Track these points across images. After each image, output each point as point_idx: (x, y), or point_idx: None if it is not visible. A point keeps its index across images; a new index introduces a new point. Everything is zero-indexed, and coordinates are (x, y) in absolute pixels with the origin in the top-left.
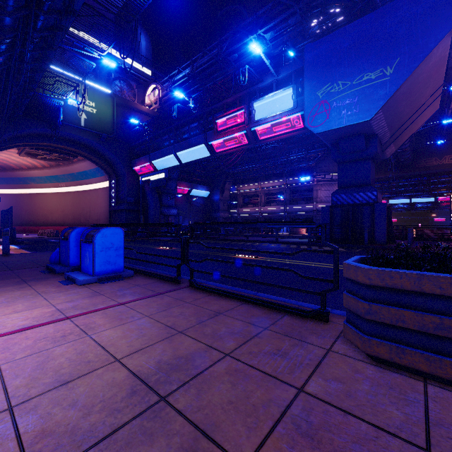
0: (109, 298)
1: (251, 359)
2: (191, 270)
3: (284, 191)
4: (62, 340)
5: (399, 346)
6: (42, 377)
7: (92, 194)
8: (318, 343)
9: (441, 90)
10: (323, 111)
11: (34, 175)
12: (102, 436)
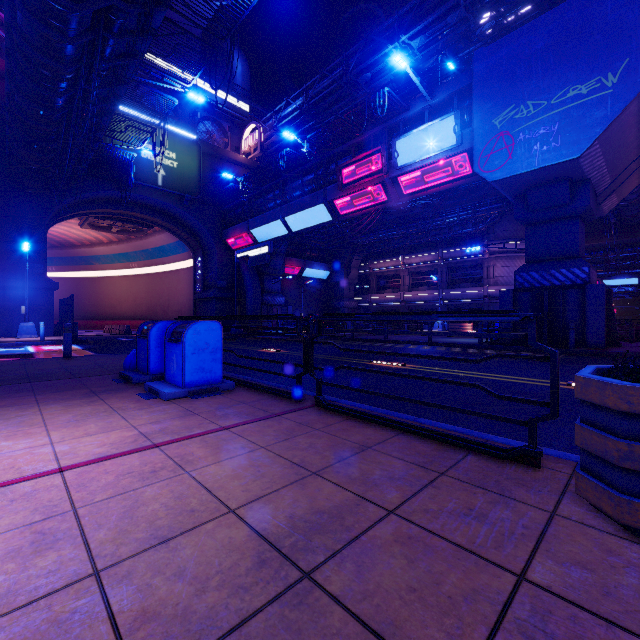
0: (206, 419)
1: (430, 520)
2: (317, 383)
3: (439, 268)
4: (152, 476)
5: None
6: (132, 530)
7: (171, 277)
8: (532, 501)
9: None
10: (502, 147)
11: (98, 253)
12: (228, 627)
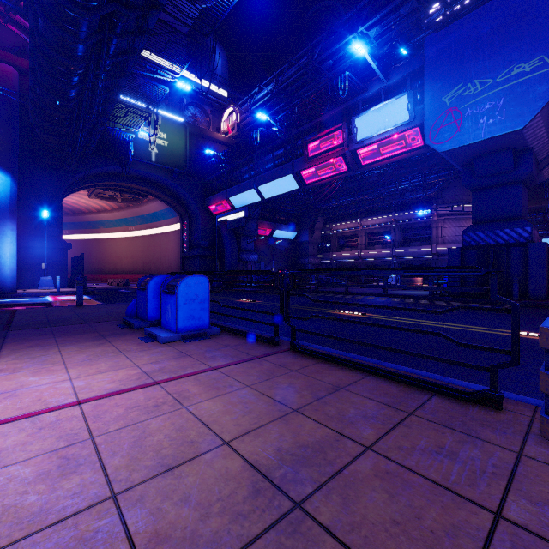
0: (198, 360)
1: (405, 457)
2: (292, 330)
3: (393, 229)
4: (156, 410)
5: None
6: (142, 458)
7: (162, 238)
8: (498, 442)
9: None
10: (451, 121)
11: (103, 219)
12: None
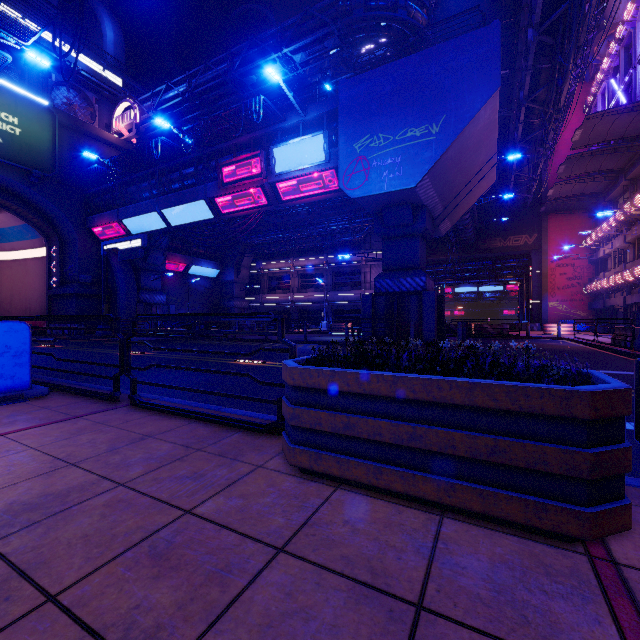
0: None
1: (152, 486)
2: (131, 382)
3: (325, 272)
4: None
5: (317, 452)
6: None
7: (15, 267)
8: (252, 460)
9: (496, 158)
10: (361, 170)
11: None
12: None
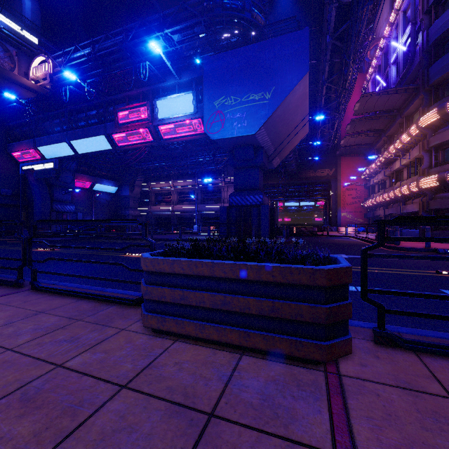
0: None
1: (34, 349)
2: (32, 272)
3: (196, 190)
4: None
5: (163, 316)
6: None
7: None
8: (119, 325)
9: (308, 118)
10: (219, 120)
11: None
12: None
